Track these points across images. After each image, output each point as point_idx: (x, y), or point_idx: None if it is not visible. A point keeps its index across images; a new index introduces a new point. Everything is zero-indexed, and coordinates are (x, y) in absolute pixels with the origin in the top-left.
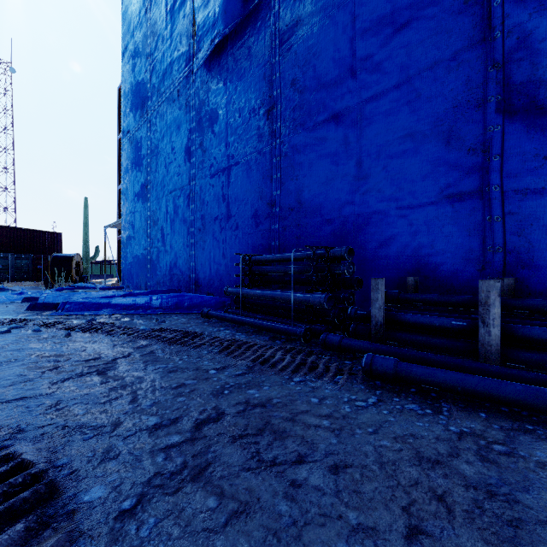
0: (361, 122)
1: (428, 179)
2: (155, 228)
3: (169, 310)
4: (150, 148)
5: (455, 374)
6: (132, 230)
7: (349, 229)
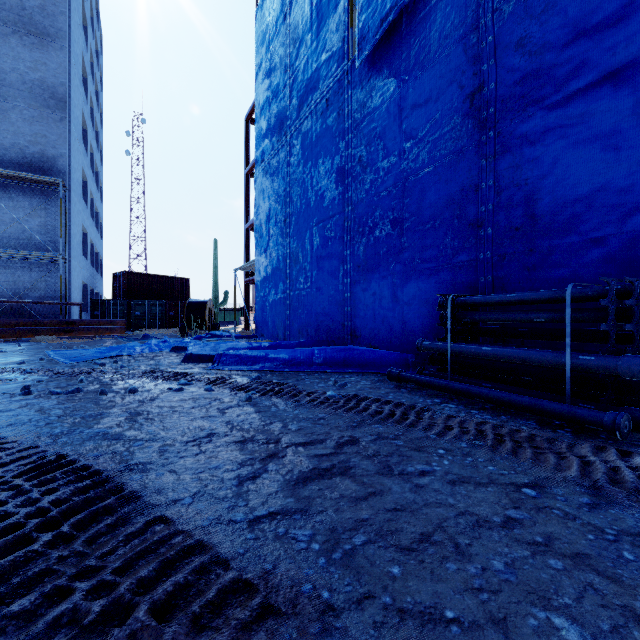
0: None
1: None
2: (297, 268)
3: (337, 368)
4: (290, 175)
5: None
6: (267, 271)
7: None
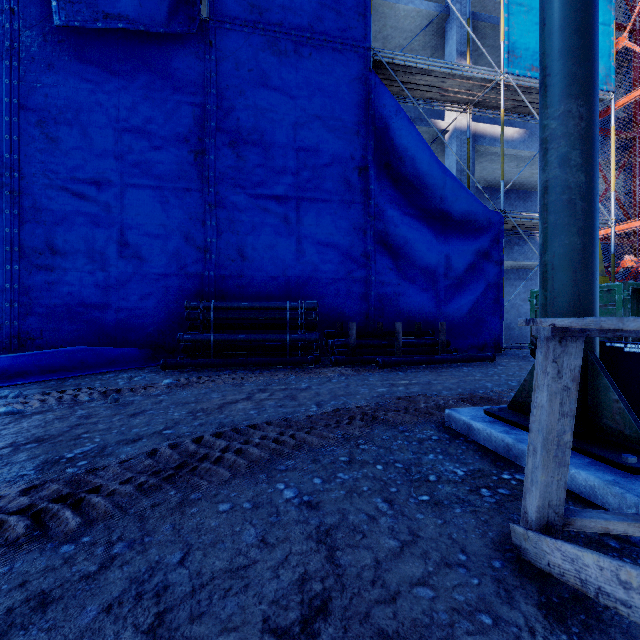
0: (301, 212)
1: (342, 264)
2: None
3: (85, 371)
4: None
5: (410, 358)
6: None
7: (291, 287)
